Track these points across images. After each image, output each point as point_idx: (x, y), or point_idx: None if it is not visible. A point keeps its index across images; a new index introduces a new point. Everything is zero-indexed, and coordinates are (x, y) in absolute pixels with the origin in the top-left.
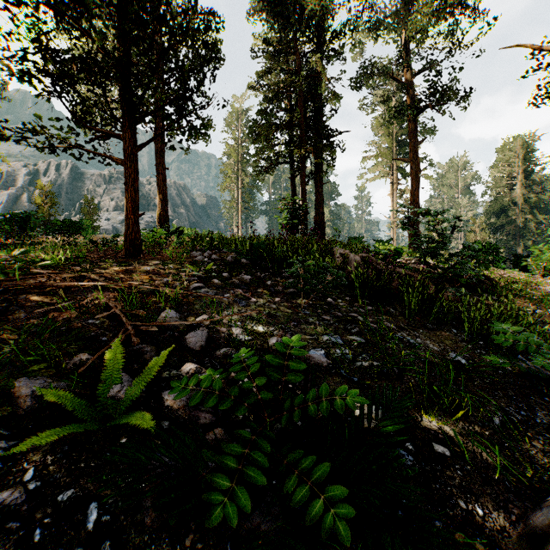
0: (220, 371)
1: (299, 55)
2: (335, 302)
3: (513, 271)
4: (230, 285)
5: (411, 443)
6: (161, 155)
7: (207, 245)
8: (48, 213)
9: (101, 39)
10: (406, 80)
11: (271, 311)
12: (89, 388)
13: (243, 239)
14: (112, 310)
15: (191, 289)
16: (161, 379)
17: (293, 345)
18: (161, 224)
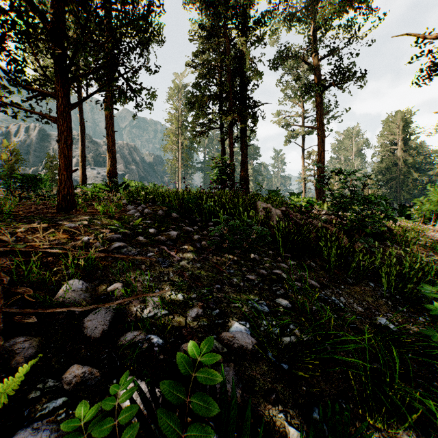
0: (95, 410)
1: (227, 38)
2: (259, 257)
3: (402, 220)
4: (156, 242)
5: None
6: (111, 120)
7: (142, 199)
8: (13, 168)
9: None
10: (314, 63)
11: (195, 272)
12: None
13: (176, 193)
14: None
15: (111, 249)
16: (26, 401)
17: (206, 361)
18: (110, 178)
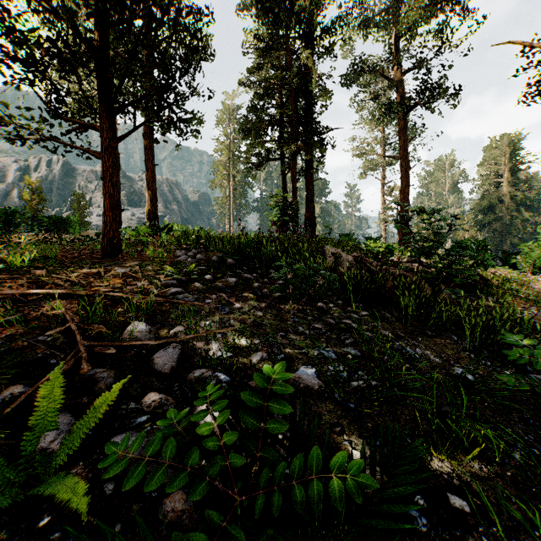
0: (183, 414)
1: (290, 51)
2: (327, 307)
3: (504, 269)
4: (213, 289)
5: (421, 494)
6: (151, 151)
7: (193, 243)
8: (36, 209)
9: (70, 18)
10: (396, 78)
11: (257, 319)
12: (17, 435)
13: (231, 237)
14: (67, 325)
15: (168, 294)
16: (115, 417)
17: (277, 378)
18: (150, 221)
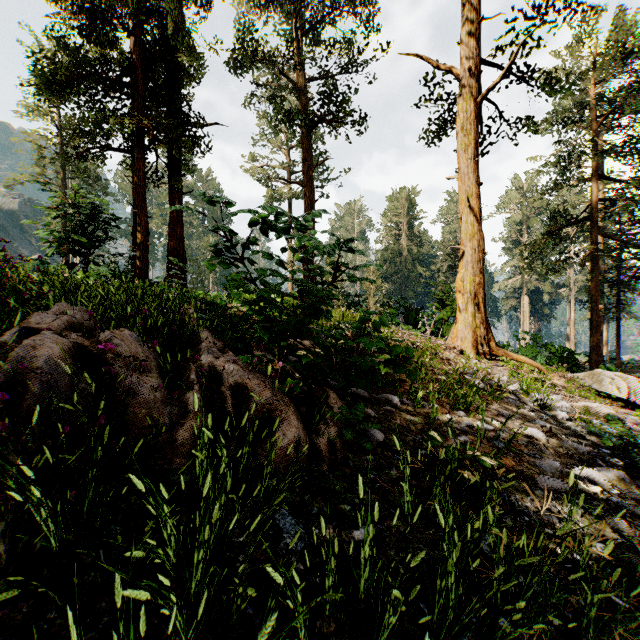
0: None
1: None
2: None
3: (410, 331)
4: None
5: None
6: None
7: None
8: None
9: None
10: (300, 83)
11: None
12: None
13: None
14: None
15: None
16: None
17: None
18: None
